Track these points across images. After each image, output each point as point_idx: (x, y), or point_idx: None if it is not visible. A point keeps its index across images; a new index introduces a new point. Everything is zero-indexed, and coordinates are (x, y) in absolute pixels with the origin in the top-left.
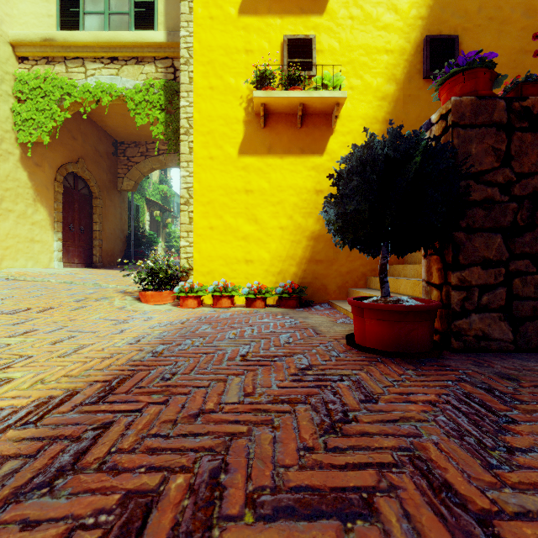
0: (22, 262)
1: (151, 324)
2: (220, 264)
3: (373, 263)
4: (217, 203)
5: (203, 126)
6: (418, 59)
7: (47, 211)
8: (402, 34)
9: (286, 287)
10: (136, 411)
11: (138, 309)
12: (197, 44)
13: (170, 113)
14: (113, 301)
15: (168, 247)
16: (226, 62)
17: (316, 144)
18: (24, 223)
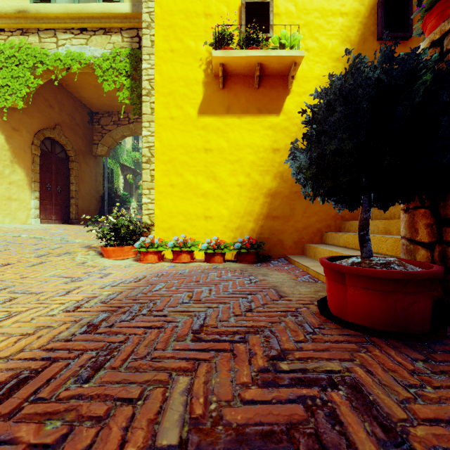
0: None
1: (104, 283)
2: (180, 220)
3: (328, 219)
4: (177, 161)
5: (163, 87)
6: (372, 21)
7: (24, 172)
8: None
9: (244, 243)
10: None
11: (98, 265)
12: (158, 8)
13: (135, 80)
14: (75, 256)
15: (140, 206)
16: (186, 26)
17: (273, 104)
18: (1, 182)
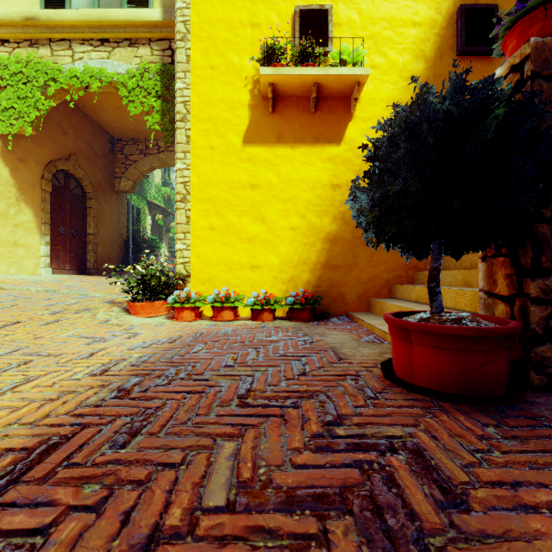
0: (2, 268)
1: (133, 344)
2: (222, 270)
3: (399, 269)
4: (218, 199)
5: (202, 111)
6: (450, 32)
7: (33, 212)
8: (432, 3)
9: (298, 297)
10: (37, 533)
11: (124, 323)
12: (195, 17)
13: (167, 101)
14: (96, 313)
15: (172, 253)
16: (229, 38)
17: (332, 131)
18: (6, 224)
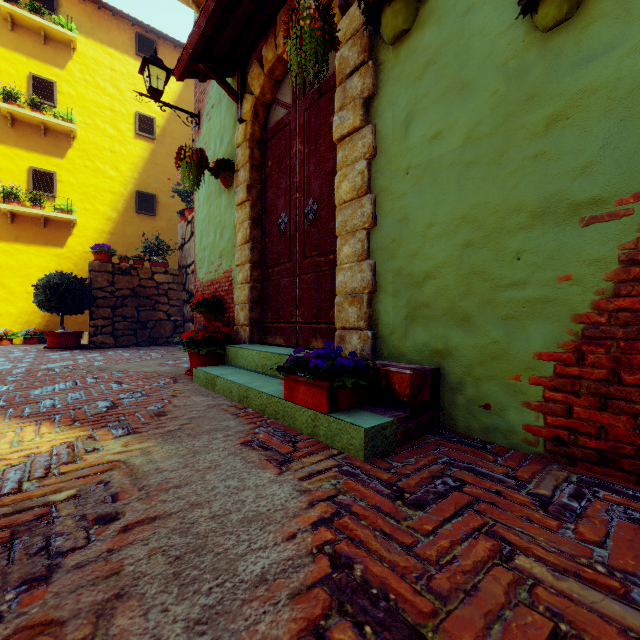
0: None
1: None
2: None
3: None
4: None
5: None
6: (132, 201)
7: None
8: (122, 184)
9: (29, 332)
10: None
11: None
12: None
13: None
14: None
15: None
16: None
17: (58, 240)
18: None
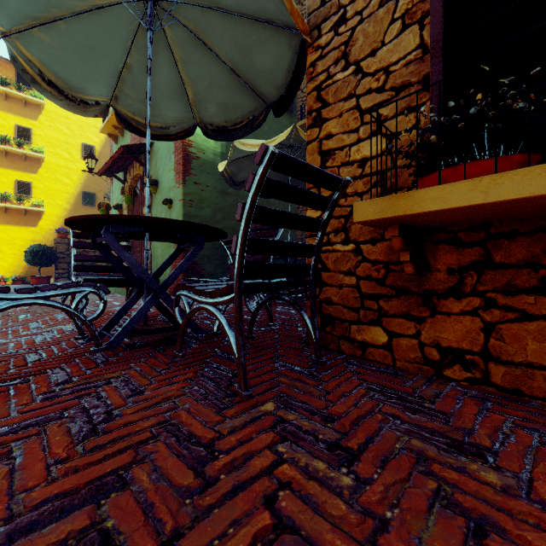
0: None
1: None
2: None
3: None
4: None
5: None
6: (80, 198)
7: None
8: (73, 188)
9: (17, 277)
10: None
11: None
12: None
13: None
14: None
15: None
16: None
17: (33, 222)
18: None
